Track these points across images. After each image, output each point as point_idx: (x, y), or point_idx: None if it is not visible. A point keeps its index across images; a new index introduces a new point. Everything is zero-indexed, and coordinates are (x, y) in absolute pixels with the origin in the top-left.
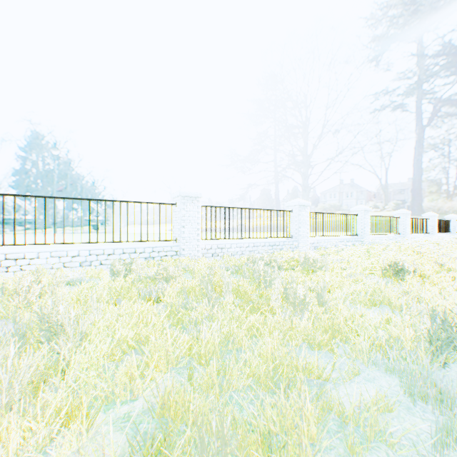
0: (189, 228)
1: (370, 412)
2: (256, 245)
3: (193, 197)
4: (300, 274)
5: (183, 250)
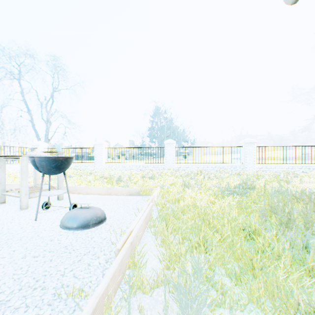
0: (249, 157)
1: (283, 189)
2: (294, 168)
3: (250, 143)
4: (306, 179)
5: (245, 168)
